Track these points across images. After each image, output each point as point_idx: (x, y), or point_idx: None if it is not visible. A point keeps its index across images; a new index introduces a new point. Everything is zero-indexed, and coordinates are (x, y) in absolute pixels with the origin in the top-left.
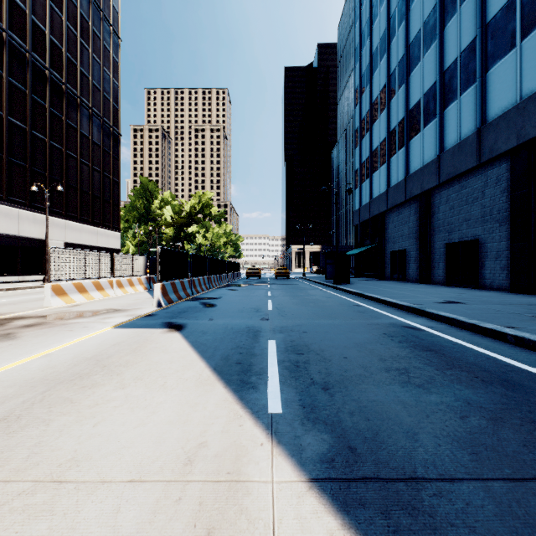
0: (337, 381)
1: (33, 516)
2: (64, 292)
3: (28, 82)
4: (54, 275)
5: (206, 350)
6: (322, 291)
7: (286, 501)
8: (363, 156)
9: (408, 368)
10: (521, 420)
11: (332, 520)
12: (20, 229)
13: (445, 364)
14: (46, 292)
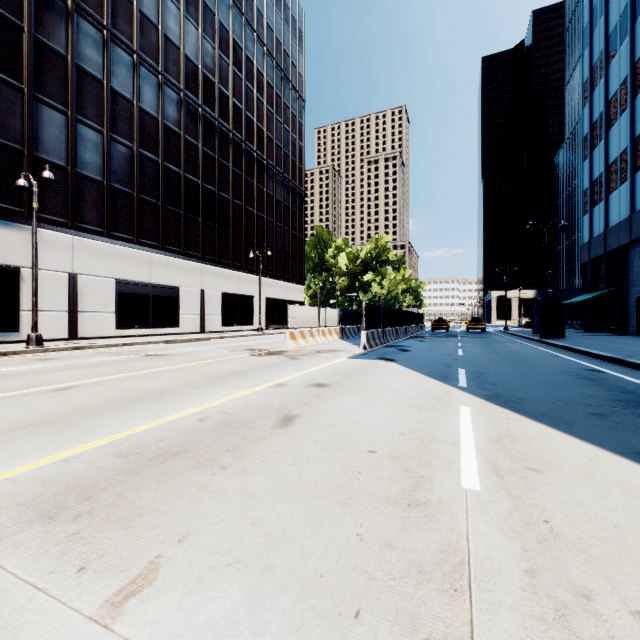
0: (502, 383)
1: (383, 391)
2: (294, 337)
3: (243, 167)
4: (290, 325)
5: (417, 369)
6: (521, 344)
7: (466, 397)
8: (595, 171)
9: (558, 383)
10: (606, 398)
11: (482, 400)
12: (239, 288)
13: (591, 384)
14: (286, 336)
